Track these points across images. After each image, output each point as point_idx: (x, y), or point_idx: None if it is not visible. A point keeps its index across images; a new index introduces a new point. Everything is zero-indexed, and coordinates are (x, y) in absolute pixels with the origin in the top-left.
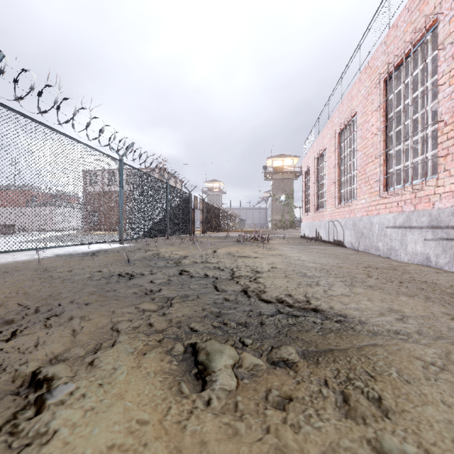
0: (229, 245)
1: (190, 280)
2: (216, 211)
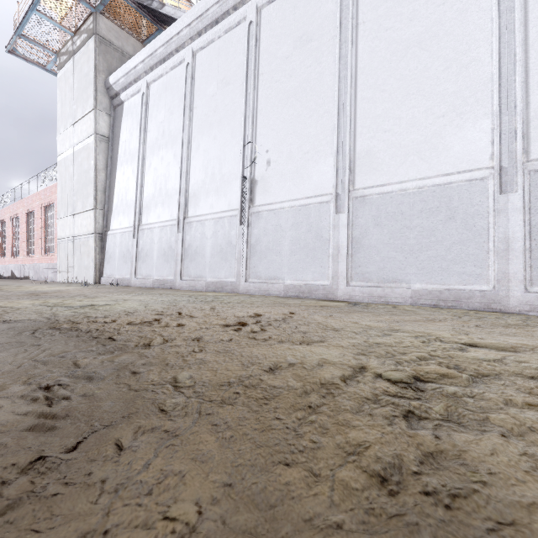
0: None
1: None
2: None
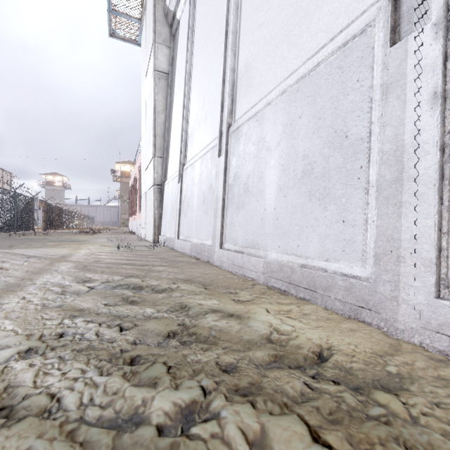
0: (71, 235)
1: (55, 240)
2: (59, 210)
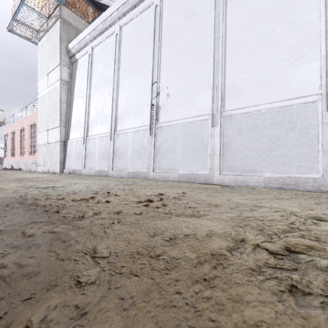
0: None
1: None
2: None
